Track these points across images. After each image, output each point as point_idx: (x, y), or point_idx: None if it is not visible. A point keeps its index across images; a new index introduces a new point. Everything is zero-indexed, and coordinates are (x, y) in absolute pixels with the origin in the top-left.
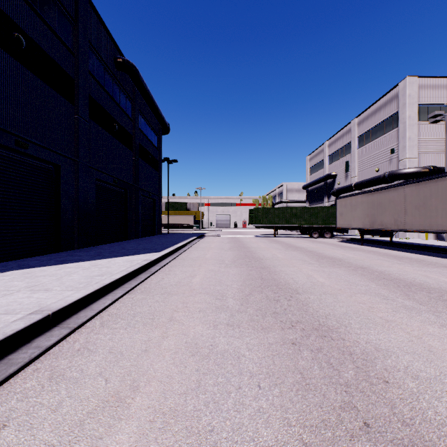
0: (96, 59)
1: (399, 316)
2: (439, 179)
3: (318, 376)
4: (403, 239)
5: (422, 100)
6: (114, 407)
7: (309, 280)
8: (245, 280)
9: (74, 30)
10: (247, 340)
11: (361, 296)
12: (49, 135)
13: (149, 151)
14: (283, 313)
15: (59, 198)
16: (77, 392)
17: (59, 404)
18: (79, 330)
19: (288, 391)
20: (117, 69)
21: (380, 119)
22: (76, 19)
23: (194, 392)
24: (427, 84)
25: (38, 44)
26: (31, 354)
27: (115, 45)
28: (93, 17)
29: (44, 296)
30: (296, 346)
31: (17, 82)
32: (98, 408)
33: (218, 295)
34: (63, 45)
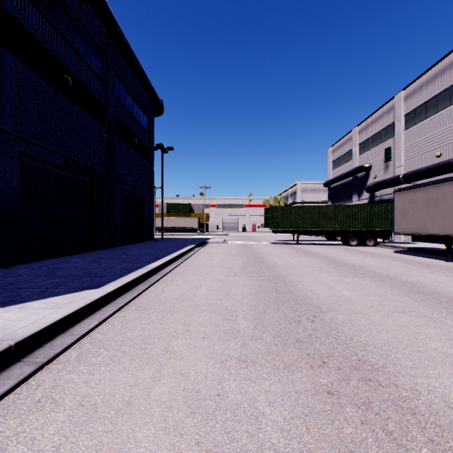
0: None
1: None
2: None
3: None
4: None
5: None
6: None
7: None
8: None
9: None
10: None
11: None
12: None
13: (134, 133)
14: None
15: None
16: None
17: None
18: None
19: None
20: None
21: (443, 85)
22: None
23: None
24: None
25: None
26: None
27: None
28: None
29: None
30: None
31: None
32: None
33: None
34: None
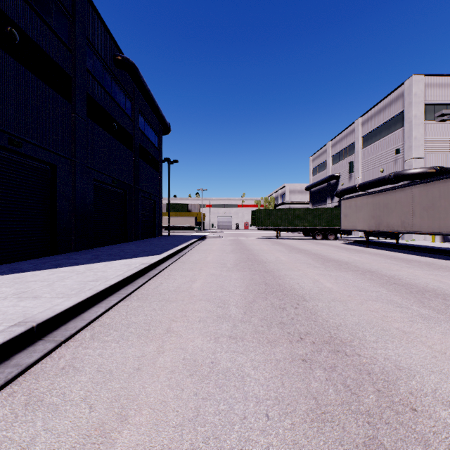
0: (94, 56)
1: (417, 326)
2: (449, 180)
3: (334, 402)
4: (409, 241)
5: (429, 99)
6: (96, 444)
7: (316, 285)
8: (248, 285)
9: (71, 25)
10: (252, 356)
11: (373, 303)
12: (44, 134)
13: (150, 152)
14: (291, 323)
15: (55, 199)
16: (55, 424)
17: (31, 440)
18: (67, 344)
19: (301, 422)
20: (116, 67)
21: (385, 118)
22: (73, 15)
23: (191, 424)
24: (434, 82)
25: (32, 39)
26: (7, 374)
27: (114, 42)
28: (91, 12)
29: (31, 304)
30: (307, 363)
31: (10, 78)
32: (78, 446)
33: (220, 302)
34: (59, 41)
